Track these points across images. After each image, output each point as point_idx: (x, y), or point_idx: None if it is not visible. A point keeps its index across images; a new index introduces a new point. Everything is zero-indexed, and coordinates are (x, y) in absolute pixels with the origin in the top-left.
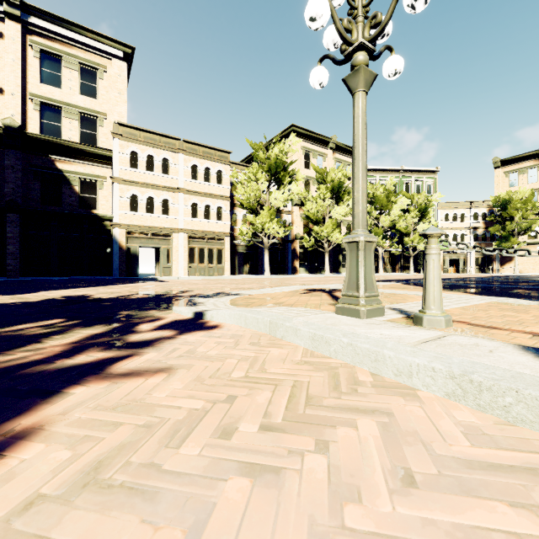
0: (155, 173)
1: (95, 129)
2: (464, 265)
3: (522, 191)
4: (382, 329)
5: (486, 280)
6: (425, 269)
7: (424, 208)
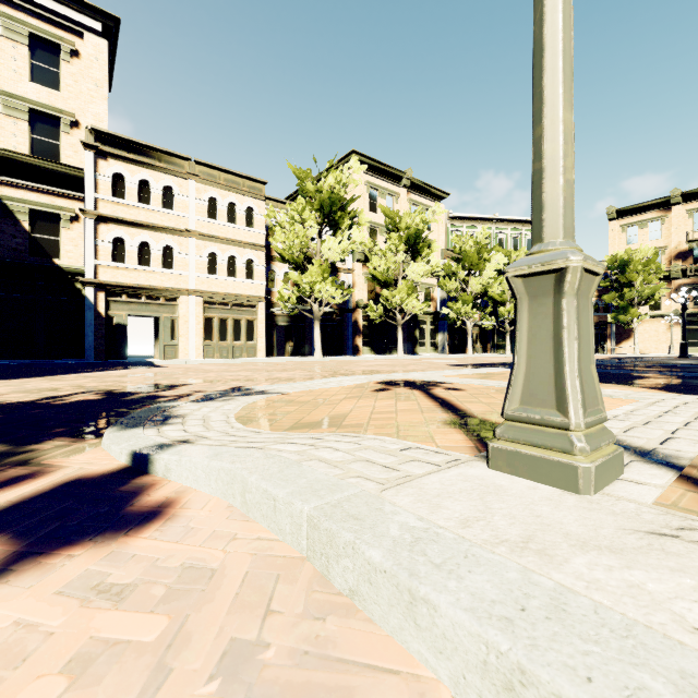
0: (152, 206)
1: (56, 136)
2: None
3: (643, 250)
4: None
5: (623, 364)
6: None
7: None
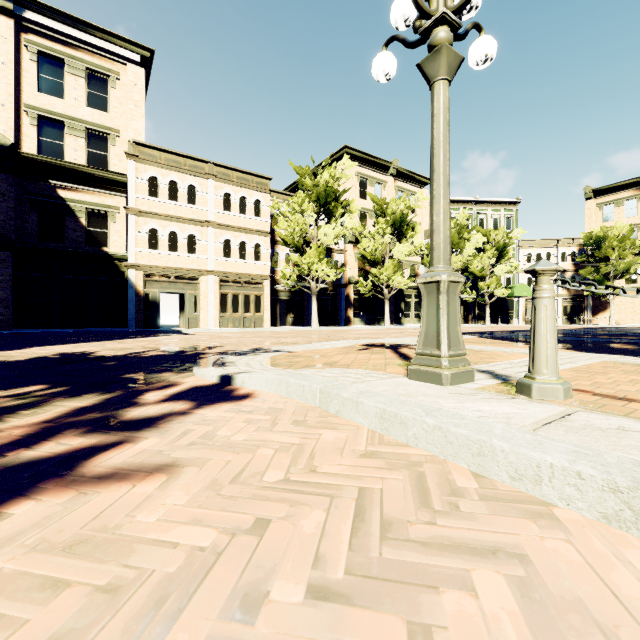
0: (179, 202)
1: (106, 149)
2: None
3: (619, 227)
4: (478, 403)
5: (581, 333)
6: (534, 318)
7: (503, 246)
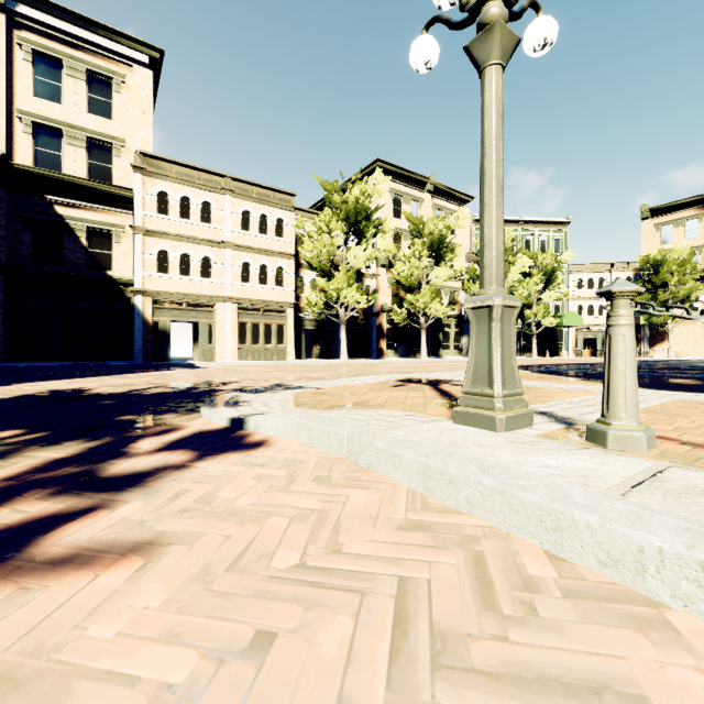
0: (192, 221)
1: (109, 160)
2: (603, 346)
3: (679, 249)
4: (543, 455)
5: (640, 367)
6: (609, 350)
7: (551, 271)
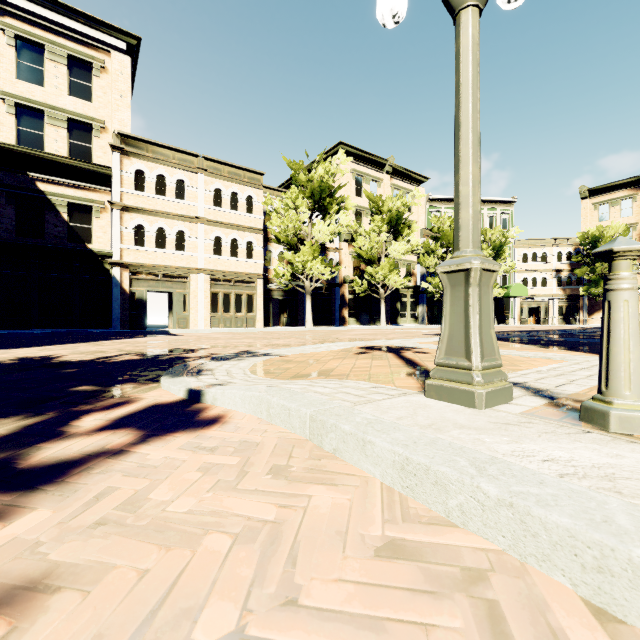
0: (167, 197)
1: (89, 140)
2: (545, 315)
3: (615, 226)
4: (541, 442)
5: (585, 334)
6: (608, 318)
7: (499, 246)
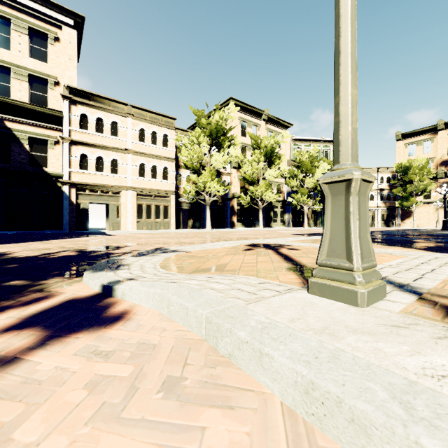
0: (104, 134)
1: (45, 91)
2: (372, 220)
3: (419, 159)
4: (444, 353)
5: (404, 234)
6: None
7: None
